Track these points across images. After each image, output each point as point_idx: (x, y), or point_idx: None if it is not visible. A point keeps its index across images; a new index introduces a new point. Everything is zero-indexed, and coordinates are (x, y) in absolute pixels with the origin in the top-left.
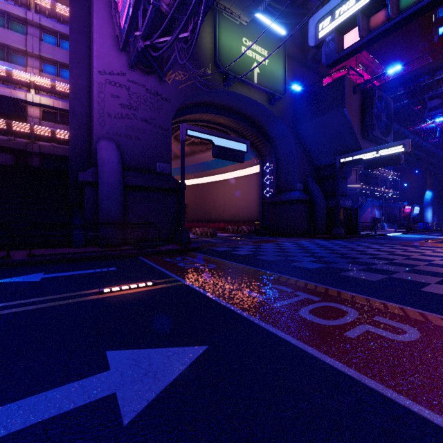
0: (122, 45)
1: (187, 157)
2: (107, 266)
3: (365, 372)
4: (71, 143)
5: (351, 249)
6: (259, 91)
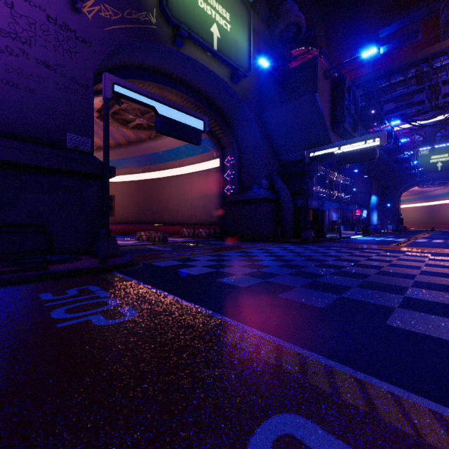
0: None
1: (132, 146)
2: None
3: None
4: None
5: (338, 258)
6: (219, 63)
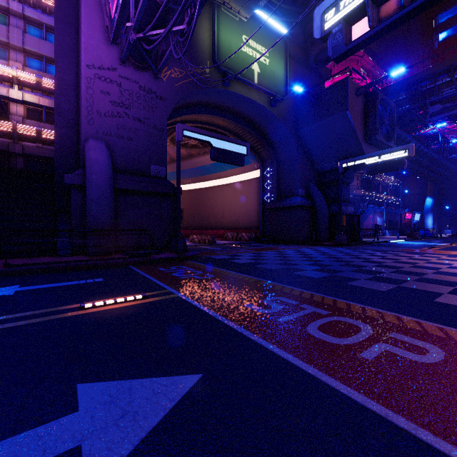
0: (113, 37)
1: (184, 161)
2: (93, 276)
3: (391, 406)
4: (57, 143)
5: (356, 257)
6: (259, 92)
